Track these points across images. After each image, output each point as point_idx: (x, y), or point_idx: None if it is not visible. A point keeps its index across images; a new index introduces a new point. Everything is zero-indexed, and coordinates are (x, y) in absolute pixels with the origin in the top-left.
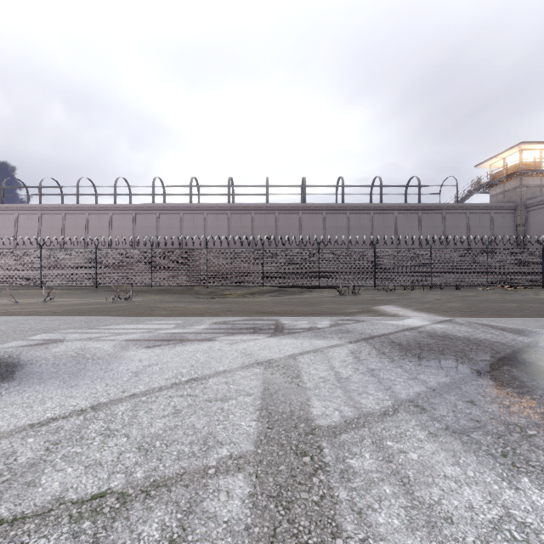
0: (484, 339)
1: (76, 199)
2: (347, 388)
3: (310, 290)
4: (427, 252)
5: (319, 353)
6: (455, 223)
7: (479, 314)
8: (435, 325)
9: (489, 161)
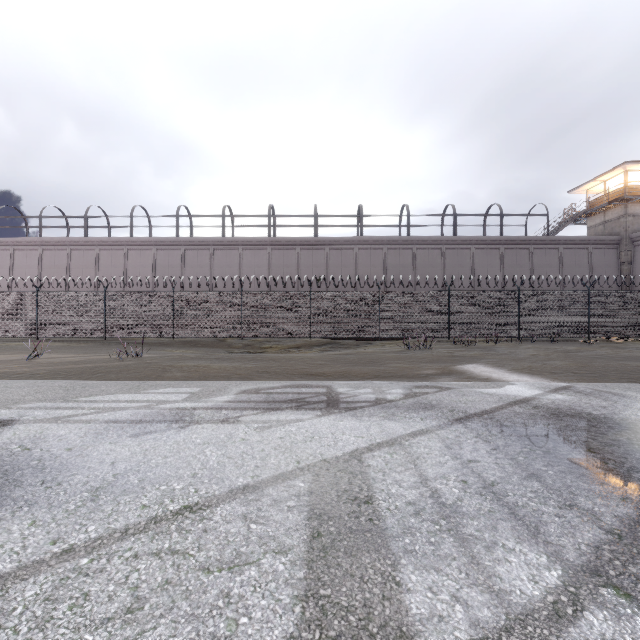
0: (636, 421)
1: (85, 232)
2: (461, 533)
3: (369, 342)
4: (513, 296)
5: (396, 447)
6: (545, 260)
7: (602, 377)
8: (552, 396)
9: (585, 186)
